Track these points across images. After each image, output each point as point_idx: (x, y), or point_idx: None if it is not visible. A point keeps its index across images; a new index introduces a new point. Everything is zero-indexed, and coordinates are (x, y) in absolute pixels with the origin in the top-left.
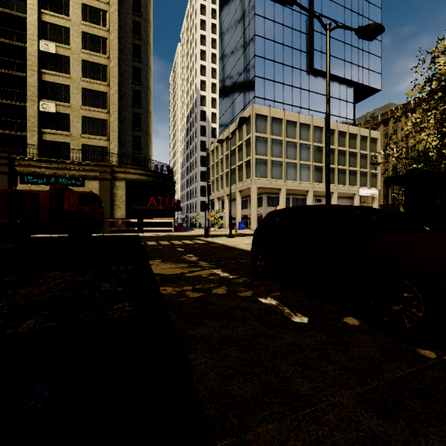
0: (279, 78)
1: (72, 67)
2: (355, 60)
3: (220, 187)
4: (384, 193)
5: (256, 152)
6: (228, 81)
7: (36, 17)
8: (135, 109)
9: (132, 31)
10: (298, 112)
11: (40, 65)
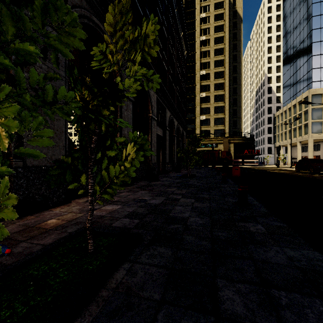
0: None
1: (210, 99)
2: None
3: (284, 138)
4: None
5: (312, 118)
6: (290, 70)
7: (199, 85)
8: (234, 107)
9: (232, 71)
10: None
11: (200, 102)
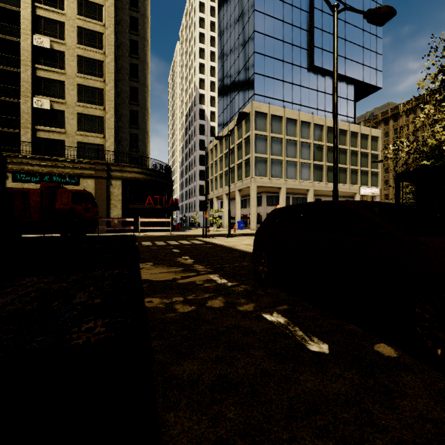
0: (278, 75)
1: (67, 63)
2: (355, 57)
3: (219, 186)
4: (396, 190)
5: (255, 151)
6: (227, 78)
7: (30, 10)
8: (132, 106)
9: (129, 27)
10: (298, 110)
11: (34, 60)
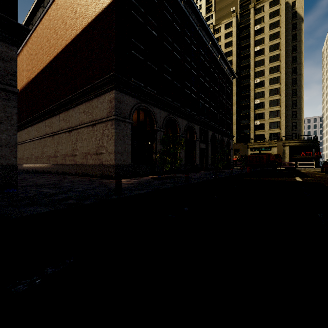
0: None
1: (265, 105)
2: None
3: None
4: None
5: None
6: None
7: (253, 93)
8: (293, 109)
9: (291, 73)
10: None
11: (254, 109)
